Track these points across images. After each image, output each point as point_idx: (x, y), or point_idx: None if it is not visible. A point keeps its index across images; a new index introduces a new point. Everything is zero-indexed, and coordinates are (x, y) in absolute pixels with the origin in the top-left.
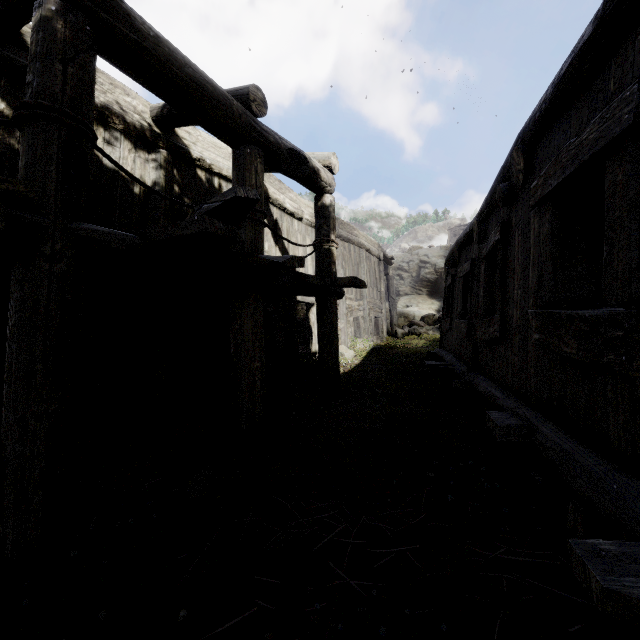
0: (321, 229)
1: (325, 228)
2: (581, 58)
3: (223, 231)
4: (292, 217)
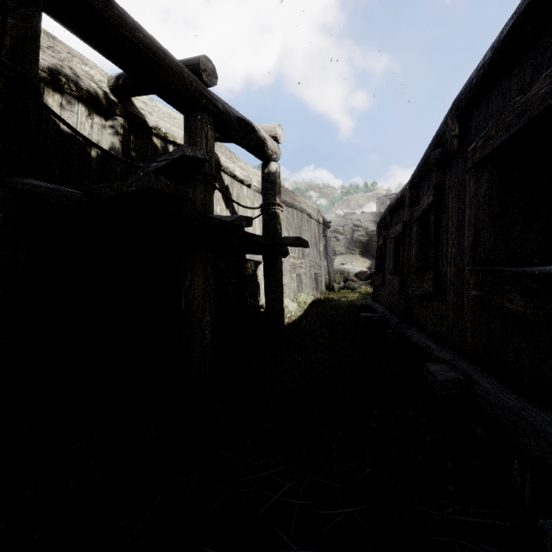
0: (268, 193)
1: (271, 193)
2: (526, 17)
3: (170, 188)
4: (242, 184)
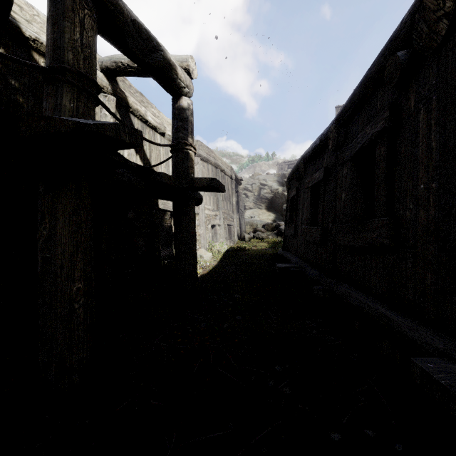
0: (178, 132)
1: (182, 131)
2: None
3: None
4: (154, 131)
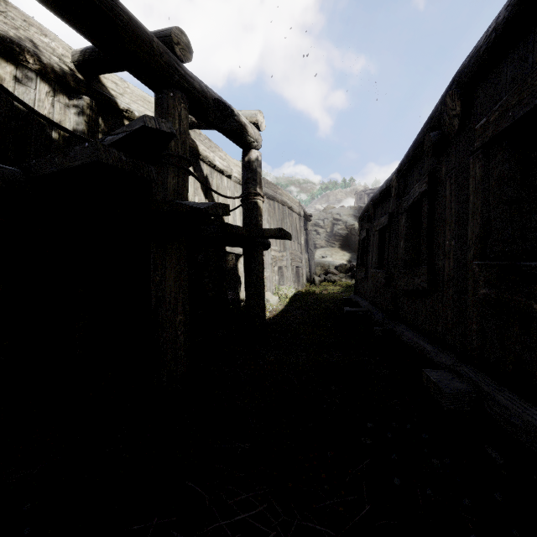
0: (248, 183)
1: (252, 182)
2: None
3: (125, 164)
4: (222, 174)
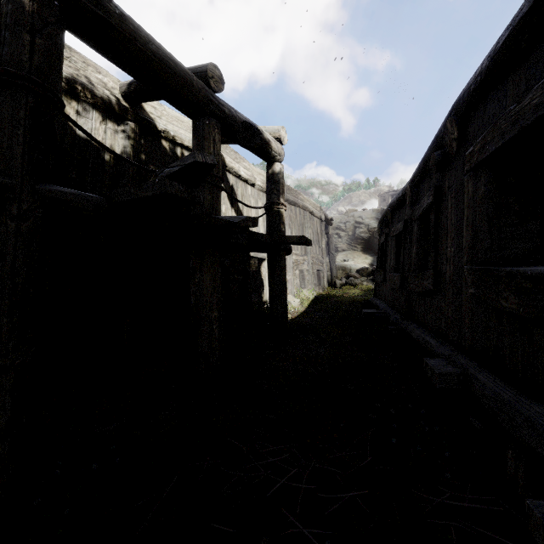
0: (272, 193)
1: (275, 192)
2: (520, 30)
3: (182, 193)
4: (246, 183)
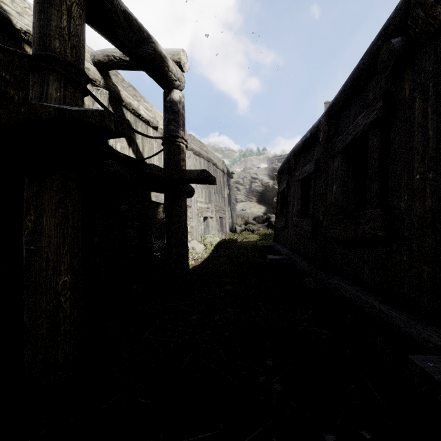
0: (170, 124)
1: (174, 124)
2: None
3: None
4: (147, 125)
